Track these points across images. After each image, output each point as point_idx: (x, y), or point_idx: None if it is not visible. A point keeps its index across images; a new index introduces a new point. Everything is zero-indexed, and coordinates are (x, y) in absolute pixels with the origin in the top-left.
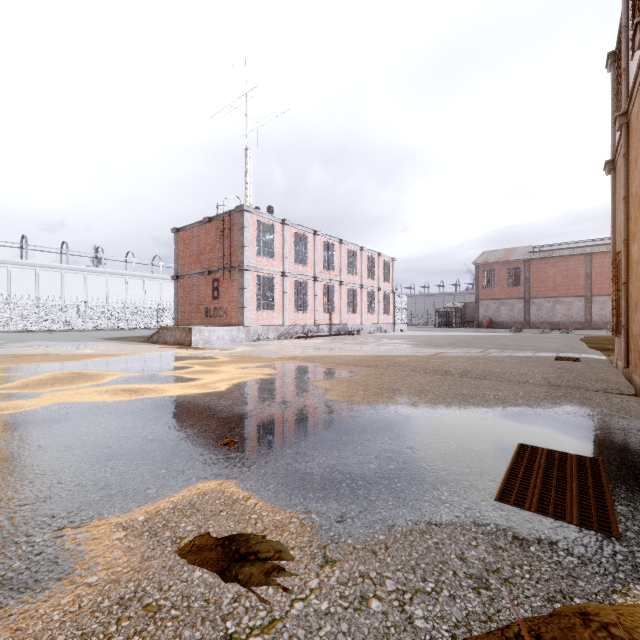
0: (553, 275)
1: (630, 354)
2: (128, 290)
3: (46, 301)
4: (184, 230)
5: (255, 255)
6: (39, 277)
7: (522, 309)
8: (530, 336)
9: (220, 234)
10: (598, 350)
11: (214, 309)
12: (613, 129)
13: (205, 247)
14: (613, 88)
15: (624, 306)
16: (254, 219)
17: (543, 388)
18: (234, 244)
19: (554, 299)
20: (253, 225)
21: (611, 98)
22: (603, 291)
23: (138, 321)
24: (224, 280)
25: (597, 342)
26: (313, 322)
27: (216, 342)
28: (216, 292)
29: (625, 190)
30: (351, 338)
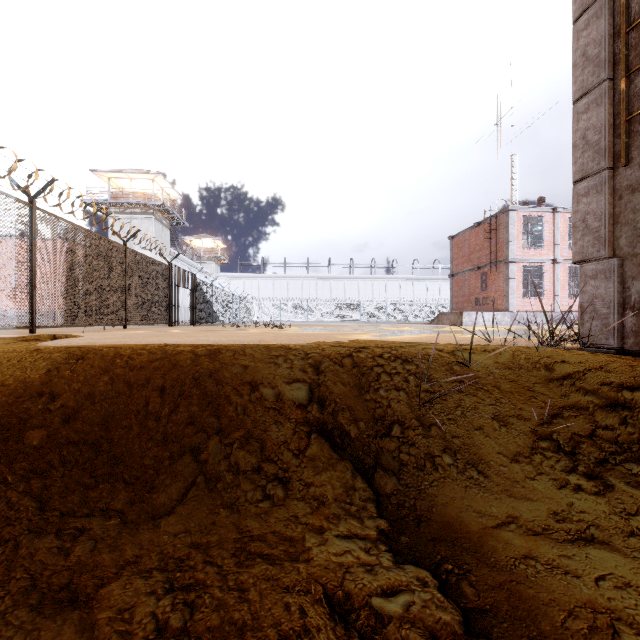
0: None
1: None
2: (414, 291)
3: (364, 301)
4: (457, 236)
5: (520, 248)
6: (359, 286)
7: None
8: None
9: (487, 235)
10: None
11: (482, 298)
12: None
13: (474, 248)
14: None
15: None
16: (519, 215)
17: None
18: (500, 241)
19: None
20: (518, 221)
21: None
22: None
23: (422, 315)
24: (491, 273)
25: None
26: None
27: (482, 324)
28: (484, 284)
29: None
30: None
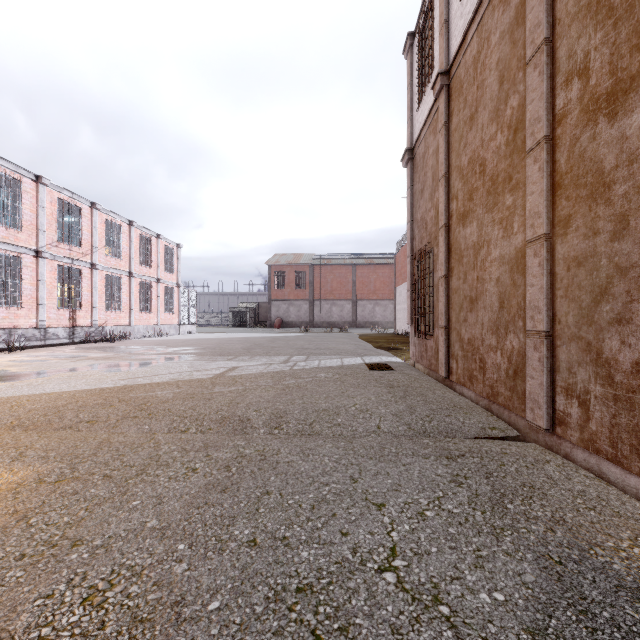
0: (331, 280)
1: (454, 361)
2: None
3: None
4: None
5: None
6: None
7: (308, 310)
8: (320, 336)
9: None
10: (385, 350)
11: None
12: (411, 117)
13: None
14: (411, 73)
15: (445, 303)
16: None
17: (432, 459)
18: None
19: (331, 302)
20: None
21: (409, 85)
22: (364, 296)
23: None
24: None
25: (374, 340)
26: (34, 323)
27: None
28: None
29: (446, 165)
30: (105, 347)
